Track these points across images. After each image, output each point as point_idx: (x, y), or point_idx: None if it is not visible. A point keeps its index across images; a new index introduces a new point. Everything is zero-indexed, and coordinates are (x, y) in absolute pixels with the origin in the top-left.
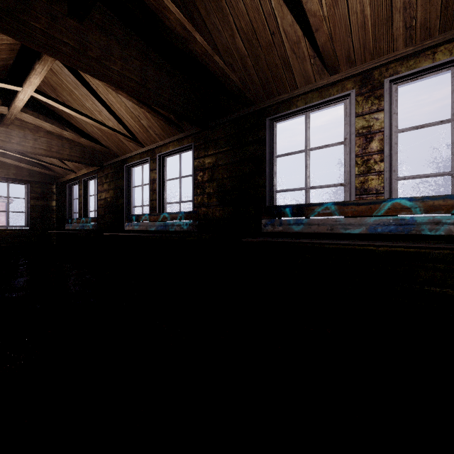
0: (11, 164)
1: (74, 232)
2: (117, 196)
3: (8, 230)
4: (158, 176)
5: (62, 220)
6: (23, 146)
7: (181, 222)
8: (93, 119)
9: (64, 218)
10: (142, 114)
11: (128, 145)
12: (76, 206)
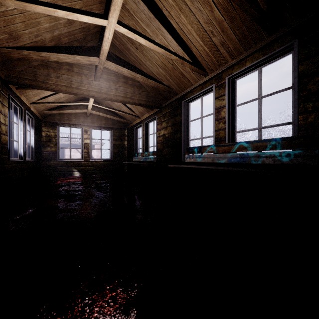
0: (102, 117)
1: (141, 163)
2: (175, 131)
3: (101, 161)
4: (227, 102)
5: (131, 155)
6: (109, 95)
7: (276, 152)
8: (164, 48)
9: (132, 153)
10: (217, 27)
11: (189, 78)
12: (139, 144)
